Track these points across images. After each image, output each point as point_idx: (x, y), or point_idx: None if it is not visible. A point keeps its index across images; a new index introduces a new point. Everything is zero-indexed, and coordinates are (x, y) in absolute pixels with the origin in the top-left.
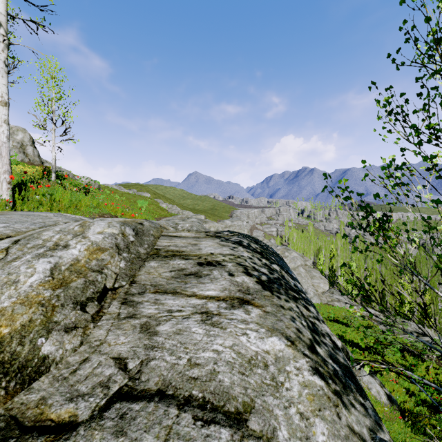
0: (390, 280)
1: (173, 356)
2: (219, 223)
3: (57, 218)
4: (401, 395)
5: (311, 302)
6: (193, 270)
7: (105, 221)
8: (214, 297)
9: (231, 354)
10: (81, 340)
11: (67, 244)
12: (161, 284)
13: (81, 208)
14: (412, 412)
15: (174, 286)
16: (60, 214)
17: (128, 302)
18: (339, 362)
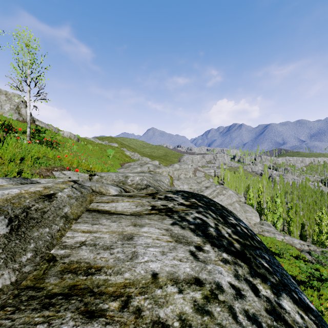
0: (307, 212)
1: None
2: (170, 167)
3: None
4: None
5: None
6: None
7: None
8: None
9: None
10: None
11: None
12: None
13: (27, 162)
14: None
15: None
16: None
17: None
18: None
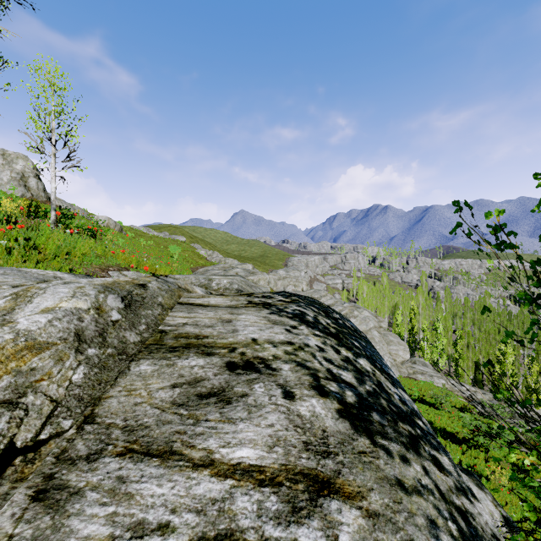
0: (485, 345)
1: None
2: (271, 274)
3: (5, 278)
4: (517, 510)
5: (436, 439)
6: (216, 382)
7: (71, 285)
8: (252, 470)
9: None
10: None
11: None
12: (144, 426)
13: (74, 259)
14: None
15: (170, 430)
16: (17, 270)
17: (52, 490)
18: None
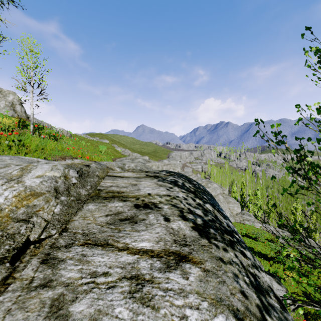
0: (285, 204)
1: None
2: (160, 162)
3: (11, 161)
4: (301, 297)
5: (244, 244)
6: (129, 214)
7: (50, 164)
8: (147, 251)
9: None
10: None
11: None
12: (93, 233)
13: (46, 152)
14: (313, 315)
15: (106, 235)
16: (17, 157)
17: (50, 259)
18: None
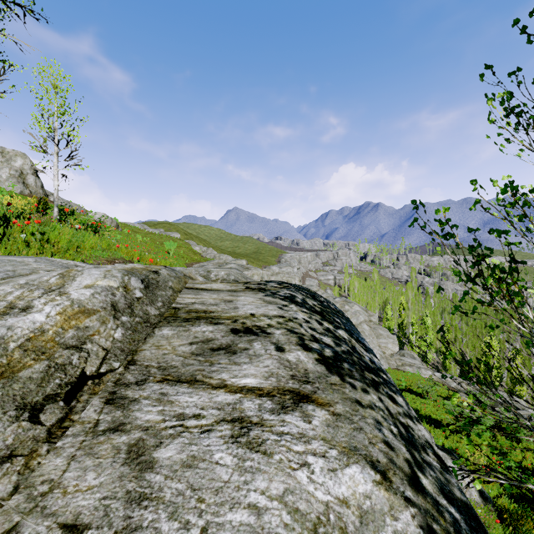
0: (472, 339)
1: (174, 520)
2: (265, 270)
3: (38, 265)
4: (494, 487)
5: (395, 387)
6: (223, 341)
7: (101, 269)
8: (254, 389)
9: (281, 516)
10: (17, 483)
11: (29, 305)
12: (173, 366)
13: (84, 252)
14: (512, 513)
15: (193, 369)
16: (45, 259)
17: (117, 399)
18: (456, 499)
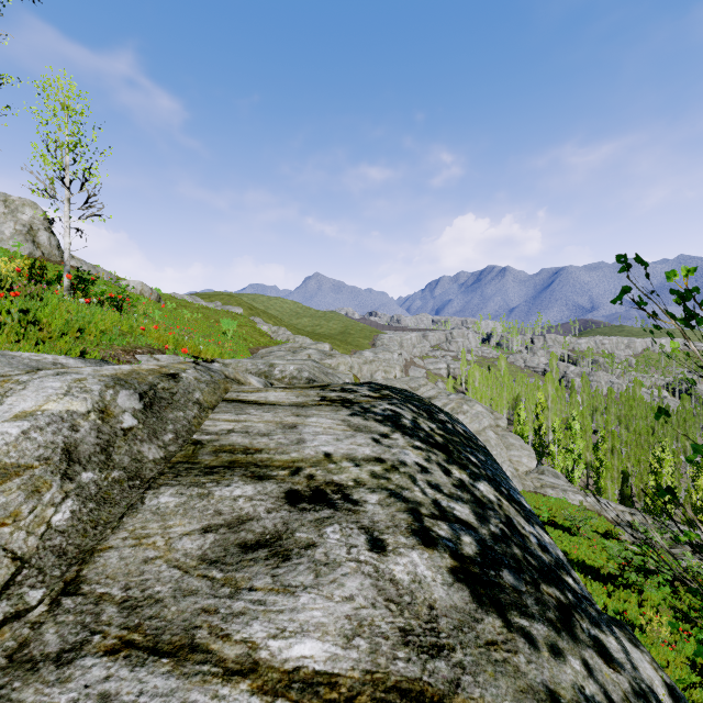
0: (635, 450)
1: None
2: (355, 356)
3: None
4: (682, 672)
5: (594, 606)
6: (268, 524)
7: (67, 376)
8: (317, 681)
9: None
10: None
11: None
12: (154, 600)
13: (89, 337)
14: None
15: (194, 607)
16: (1, 354)
17: None
18: None
